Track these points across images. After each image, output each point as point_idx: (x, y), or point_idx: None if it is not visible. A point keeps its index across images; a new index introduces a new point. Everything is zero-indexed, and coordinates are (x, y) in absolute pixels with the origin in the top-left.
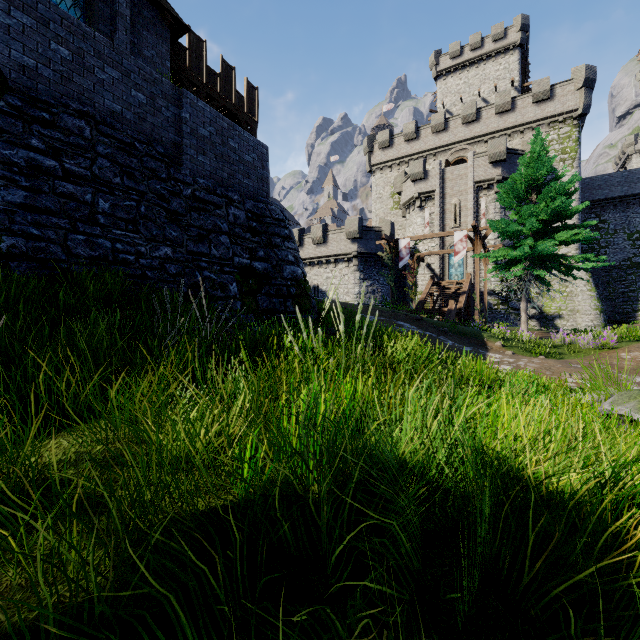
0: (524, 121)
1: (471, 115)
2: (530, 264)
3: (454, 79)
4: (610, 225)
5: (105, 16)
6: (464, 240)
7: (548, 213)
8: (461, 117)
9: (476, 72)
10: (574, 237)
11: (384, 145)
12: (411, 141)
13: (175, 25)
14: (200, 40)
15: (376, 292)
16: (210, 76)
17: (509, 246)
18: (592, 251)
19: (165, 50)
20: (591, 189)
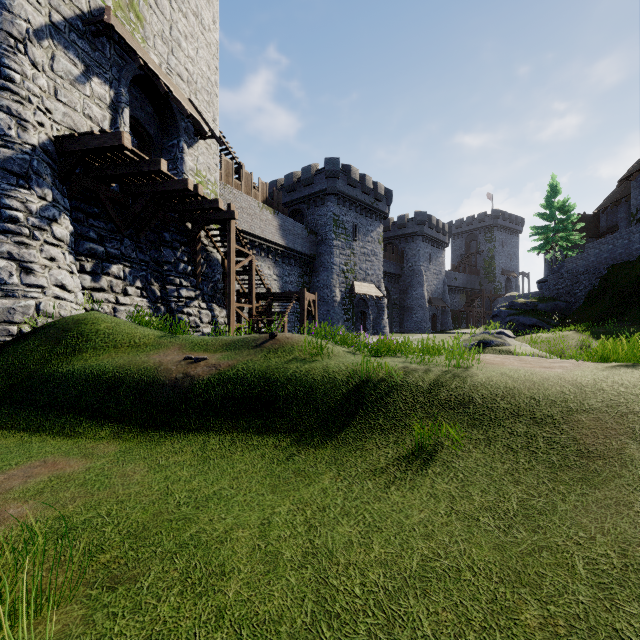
0: None
1: None
2: None
3: None
4: None
5: None
6: None
7: None
8: None
9: None
10: None
11: None
12: None
13: None
14: None
15: None
16: None
17: None
18: None
19: None
20: None
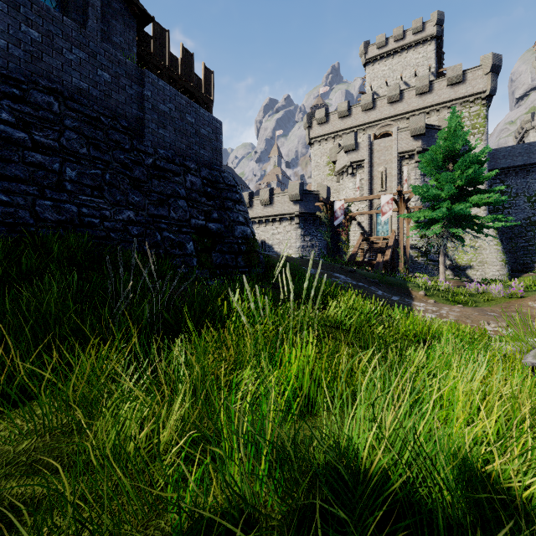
0: (440, 101)
1: (395, 96)
2: (447, 223)
3: (380, 66)
4: (512, 189)
5: (78, 6)
6: (390, 202)
7: (463, 179)
8: (387, 97)
9: (399, 60)
10: (485, 200)
11: (321, 121)
12: (344, 118)
13: (141, 16)
14: (163, 30)
15: (314, 246)
16: (172, 61)
17: (429, 208)
18: (497, 211)
19: (132, 37)
20: (496, 159)
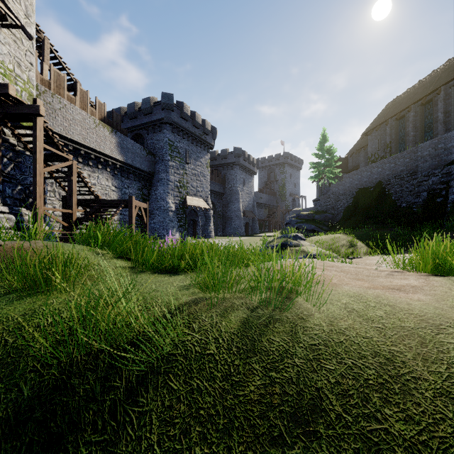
0: None
1: None
2: None
3: None
4: None
5: None
6: None
7: None
8: None
9: None
10: None
11: None
12: None
13: None
14: None
15: None
16: None
17: None
18: None
19: None
20: None
